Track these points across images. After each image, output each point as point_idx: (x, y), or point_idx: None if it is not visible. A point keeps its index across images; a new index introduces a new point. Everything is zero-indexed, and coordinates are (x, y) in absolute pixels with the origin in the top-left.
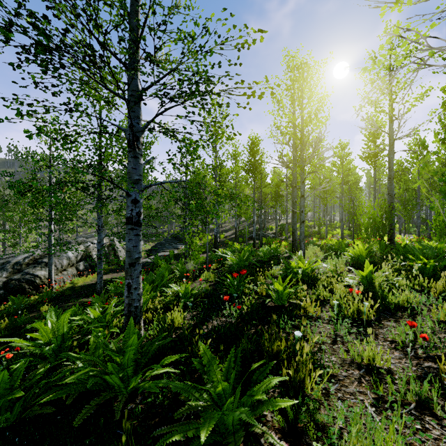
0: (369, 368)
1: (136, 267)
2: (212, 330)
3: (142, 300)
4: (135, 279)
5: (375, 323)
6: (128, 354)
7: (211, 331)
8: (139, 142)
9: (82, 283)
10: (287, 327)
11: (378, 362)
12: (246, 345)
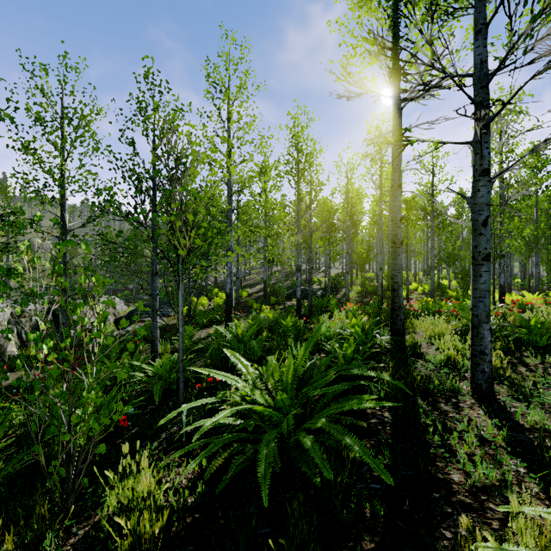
0: None
1: None
2: None
3: None
4: None
5: None
6: None
7: None
8: None
9: None
10: None
11: None
12: None
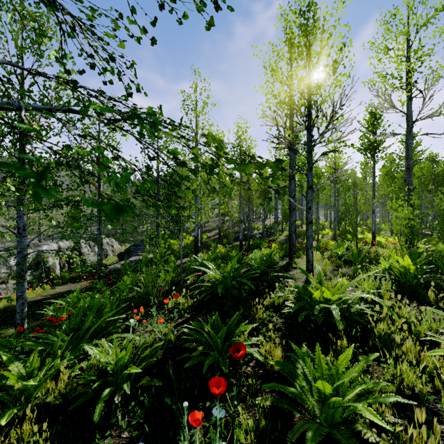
0: None
1: None
2: None
3: None
4: None
5: None
6: None
7: None
8: None
9: None
10: None
11: None
12: None
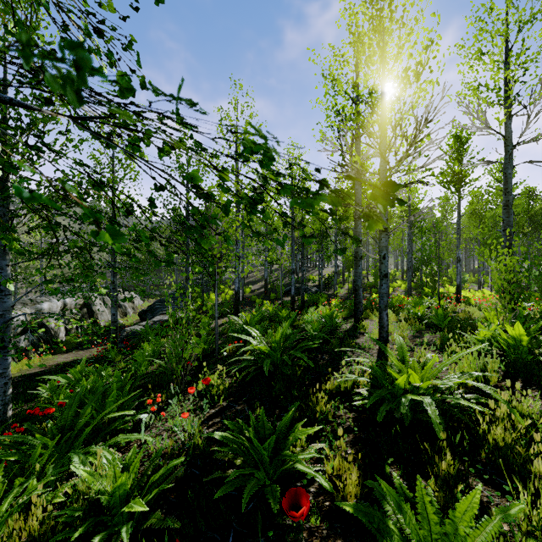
0: None
1: None
2: None
3: None
4: None
5: None
6: None
7: None
8: None
9: (15, 374)
10: None
11: None
12: None
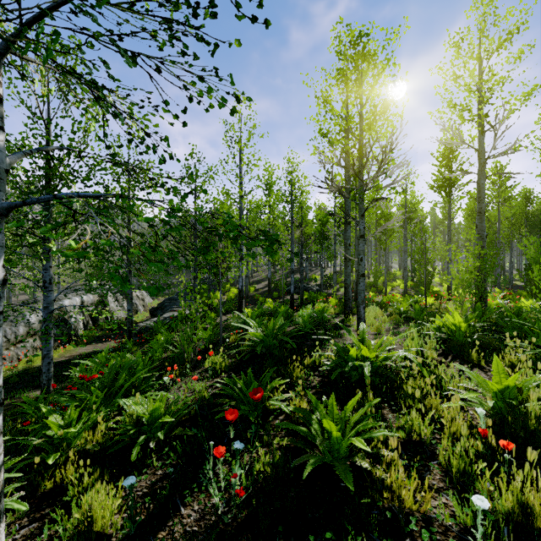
0: None
1: None
2: None
3: None
4: None
5: None
6: None
7: None
8: None
9: None
10: None
11: None
12: None
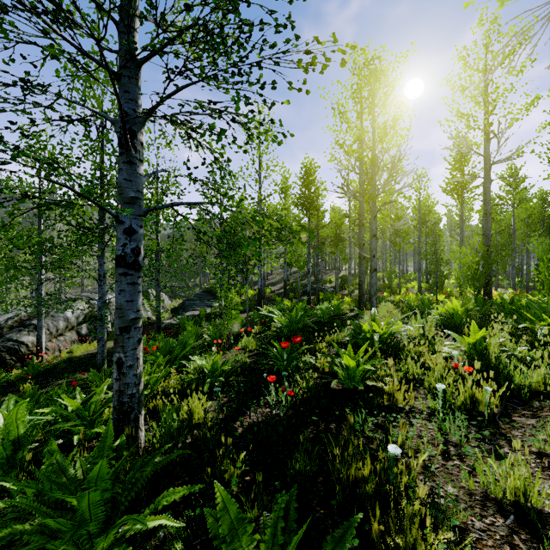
0: (520, 513)
1: (132, 334)
2: (249, 432)
3: (142, 384)
4: (130, 352)
5: (501, 419)
6: (87, 498)
7: (247, 432)
8: (136, 140)
9: (84, 353)
10: (366, 427)
11: (532, 500)
12: (303, 466)
